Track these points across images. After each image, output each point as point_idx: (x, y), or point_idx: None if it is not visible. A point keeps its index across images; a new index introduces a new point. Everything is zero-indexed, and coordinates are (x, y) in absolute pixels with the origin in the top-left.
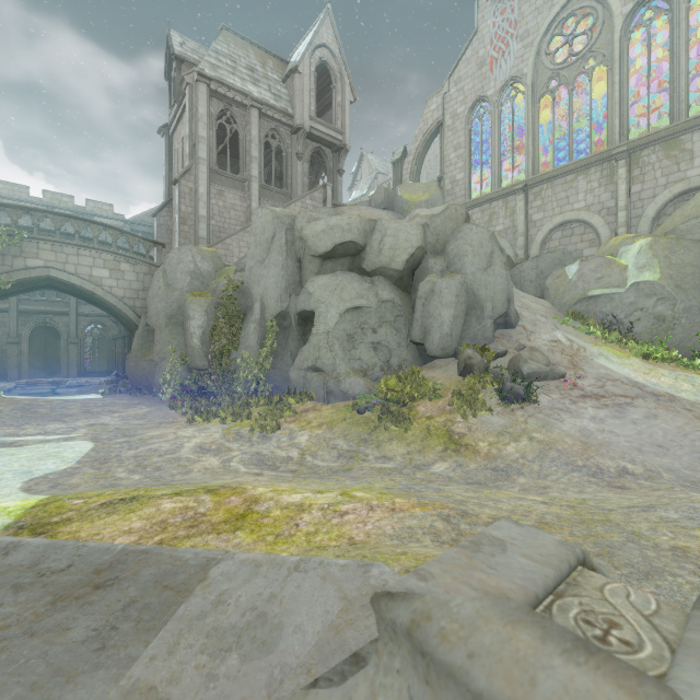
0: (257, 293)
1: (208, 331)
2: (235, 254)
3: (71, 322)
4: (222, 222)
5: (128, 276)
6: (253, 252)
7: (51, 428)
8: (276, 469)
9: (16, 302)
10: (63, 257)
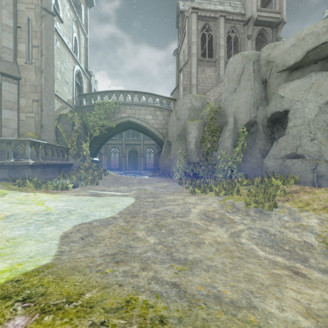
0: (230, 112)
1: (199, 140)
2: (211, 100)
3: (141, 147)
4: (203, 86)
5: (159, 117)
6: (226, 87)
7: (121, 188)
8: (305, 262)
9: (124, 140)
10: (134, 111)
